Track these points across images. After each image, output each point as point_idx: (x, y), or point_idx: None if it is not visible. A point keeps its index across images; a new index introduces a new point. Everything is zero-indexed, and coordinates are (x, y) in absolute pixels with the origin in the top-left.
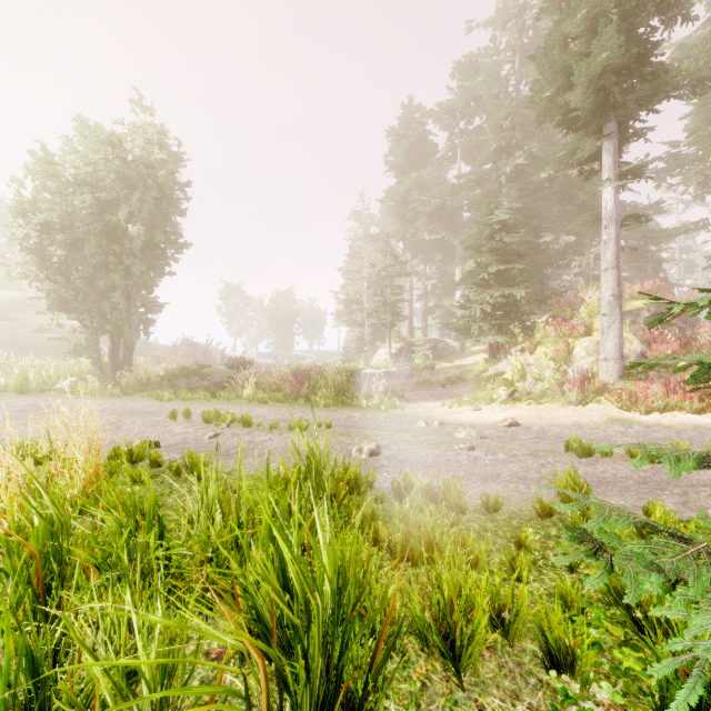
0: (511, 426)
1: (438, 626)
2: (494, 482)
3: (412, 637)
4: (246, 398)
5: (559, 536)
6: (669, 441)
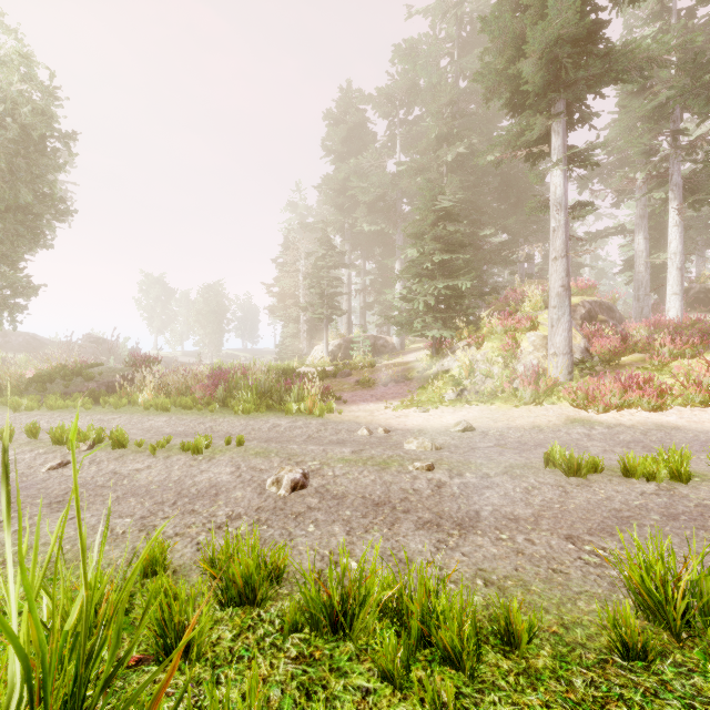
0: (466, 430)
1: None
2: (477, 531)
3: None
4: (141, 404)
5: None
6: (641, 445)
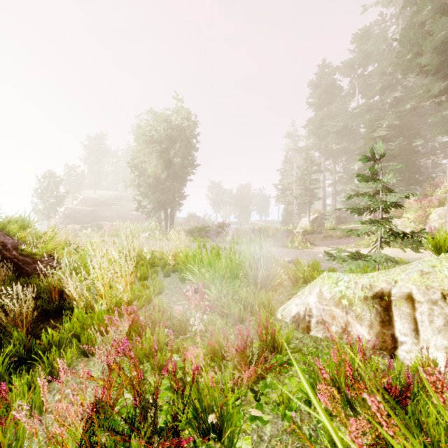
0: None
1: (294, 278)
2: None
3: (289, 286)
4: (228, 241)
5: None
6: None
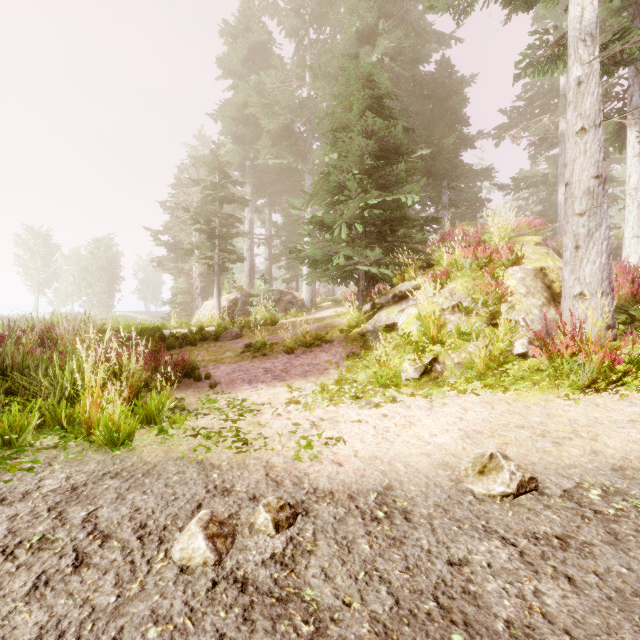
0: (521, 492)
1: None
2: None
3: None
4: None
5: None
6: None
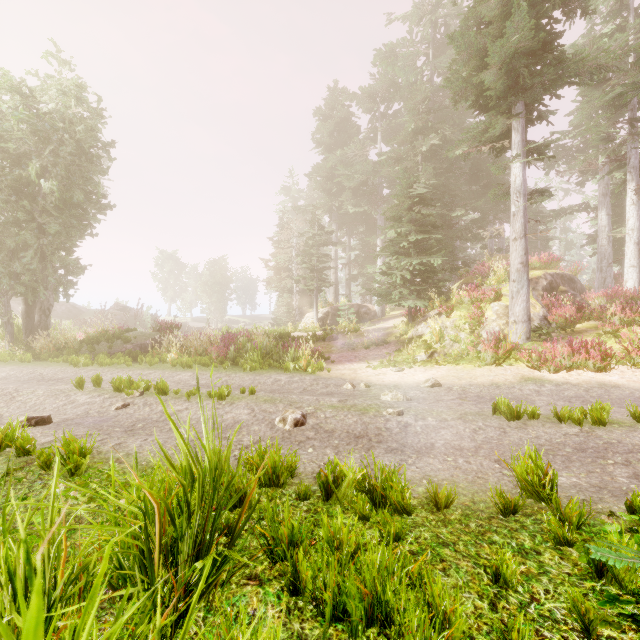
0: (433, 386)
1: None
2: (431, 455)
3: None
4: (169, 362)
5: (537, 549)
6: (581, 399)
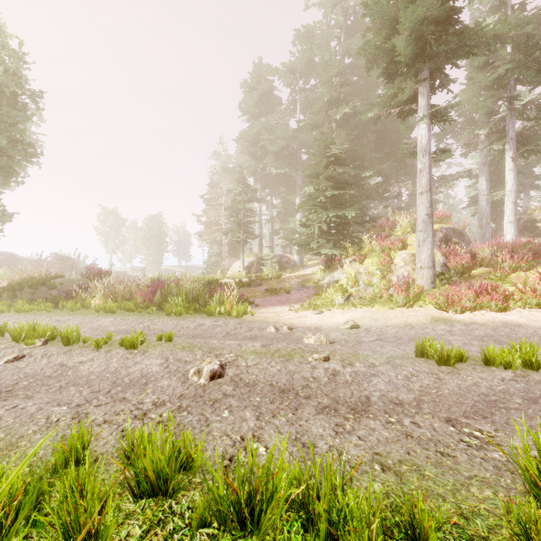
0: (353, 328)
1: None
2: (369, 415)
3: None
4: (93, 307)
5: None
6: (492, 338)
